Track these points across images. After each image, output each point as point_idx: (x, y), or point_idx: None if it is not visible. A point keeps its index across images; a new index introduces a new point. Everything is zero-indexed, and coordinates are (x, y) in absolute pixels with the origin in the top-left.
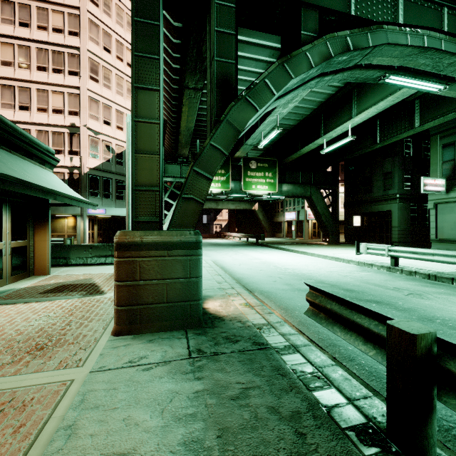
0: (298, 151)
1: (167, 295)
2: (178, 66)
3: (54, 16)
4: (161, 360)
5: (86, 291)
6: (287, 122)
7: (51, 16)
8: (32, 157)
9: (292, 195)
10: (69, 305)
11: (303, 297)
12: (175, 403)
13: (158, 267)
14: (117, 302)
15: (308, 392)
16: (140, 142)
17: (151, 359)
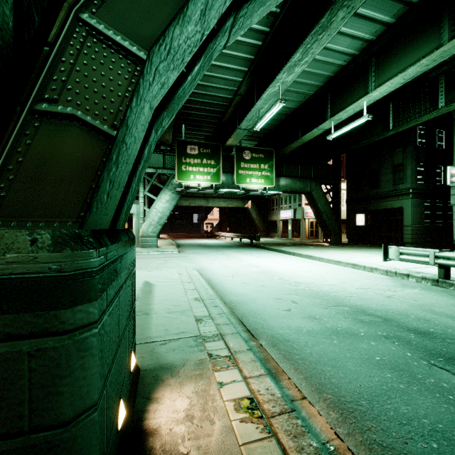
0: (299, 138)
1: None
2: None
3: None
4: None
5: None
6: (287, 105)
7: None
8: None
9: (290, 190)
10: None
11: (354, 357)
12: None
13: None
14: None
15: None
16: None
17: None
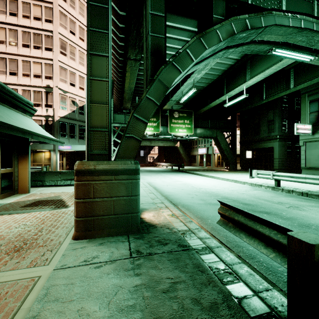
0: (208, 105)
1: (114, 209)
2: (123, 44)
3: (34, 8)
4: (109, 259)
5: (55, 205)
6: (200, 85)
7: (32, 8)
8: (16, 108)
9: (203, 136)
10: (42, 216)
11: (213, 209)
12: (119, 296)
13: (107, 188)
14: (76, 214)
15: (223, 286)
16: (93, 94)
17: (101, 258)
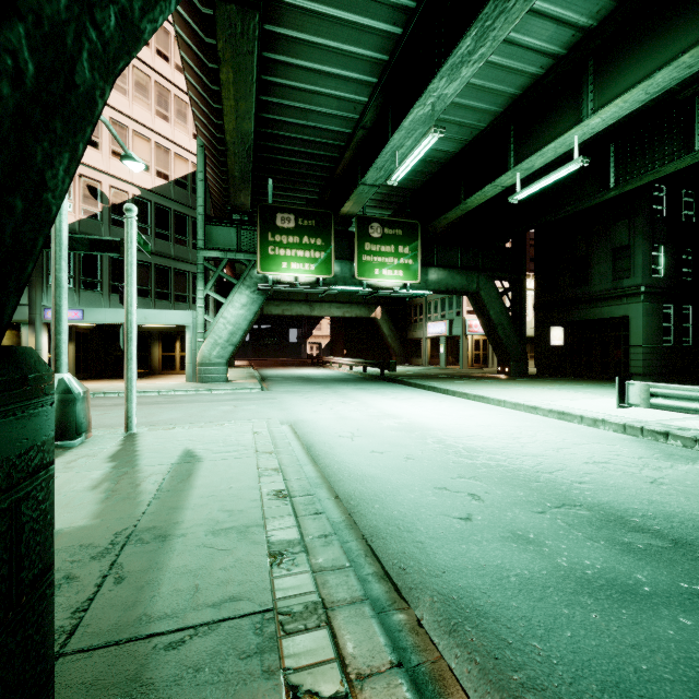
0: (462, 203)
1: None
2: None
3: None
4: None
5: None
6: (441, 147)
7: None
8: None
9: (446, 289)
10: None
11: (664, 676)
12: None
13: None
14: None
15: None
16: None
17: None
